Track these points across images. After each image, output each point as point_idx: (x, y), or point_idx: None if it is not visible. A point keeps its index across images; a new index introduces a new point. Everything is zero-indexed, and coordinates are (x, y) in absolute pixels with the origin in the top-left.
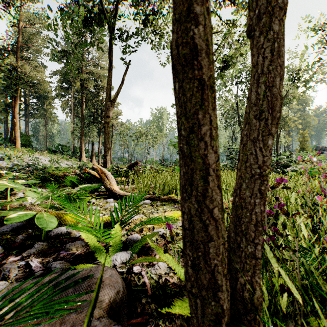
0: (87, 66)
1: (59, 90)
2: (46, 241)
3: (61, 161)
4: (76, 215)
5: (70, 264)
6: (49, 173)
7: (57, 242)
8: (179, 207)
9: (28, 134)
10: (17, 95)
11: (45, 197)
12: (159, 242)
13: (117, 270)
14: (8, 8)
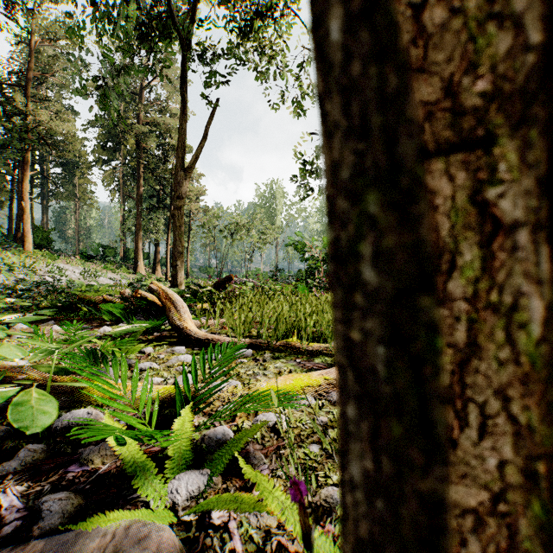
0: (146, 112)
1: (99, 153)
2: (44, 442)
3: (101, 274)
4: (103, 391)
5: (83, 499)
6: (77, 296)
7: (67, 443)
8: (304, 362)
9: (48, 227)
10: (27, 161)
11: (50, 350)
12: (266, 443)
13: (179, 515)
14: (11, 12)
